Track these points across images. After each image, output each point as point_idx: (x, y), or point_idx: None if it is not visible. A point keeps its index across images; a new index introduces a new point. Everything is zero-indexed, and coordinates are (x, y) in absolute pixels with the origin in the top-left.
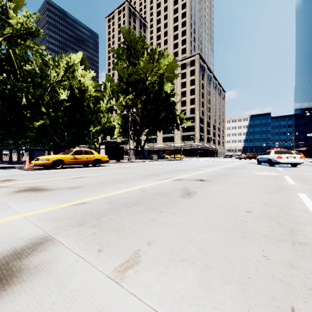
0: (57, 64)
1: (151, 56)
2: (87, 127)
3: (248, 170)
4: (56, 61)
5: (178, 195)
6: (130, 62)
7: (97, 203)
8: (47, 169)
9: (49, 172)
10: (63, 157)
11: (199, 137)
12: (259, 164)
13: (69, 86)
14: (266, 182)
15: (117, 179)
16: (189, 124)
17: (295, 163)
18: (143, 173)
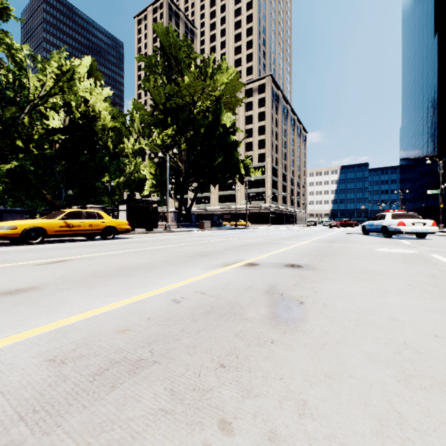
0: (41, 66)
1: (202, 69)
2: (99, 177)
3: (359, 244)
4: (38, 61)
5: (262, 314)
6: (169, 78)
7: (15, 364)
8: (13, 244)
9: (10, 250)
10: (44, 224)
11: (272, 195)
12: (366, 234)
13: (64, 106)
14: (419, 268)
15: (130, 265)
16: (258, 174)
17: (425, 232)
18: (184, 252)
